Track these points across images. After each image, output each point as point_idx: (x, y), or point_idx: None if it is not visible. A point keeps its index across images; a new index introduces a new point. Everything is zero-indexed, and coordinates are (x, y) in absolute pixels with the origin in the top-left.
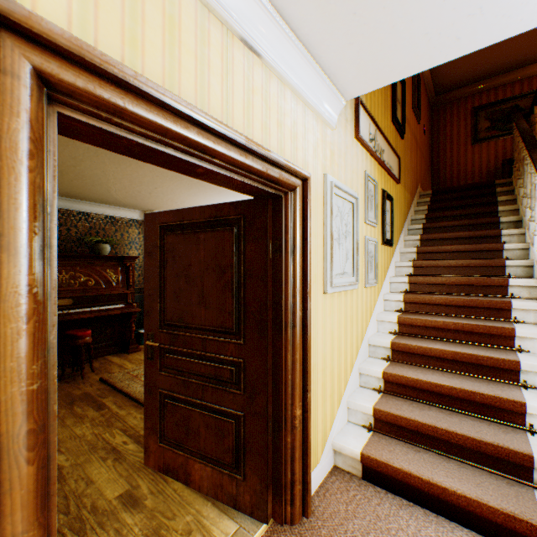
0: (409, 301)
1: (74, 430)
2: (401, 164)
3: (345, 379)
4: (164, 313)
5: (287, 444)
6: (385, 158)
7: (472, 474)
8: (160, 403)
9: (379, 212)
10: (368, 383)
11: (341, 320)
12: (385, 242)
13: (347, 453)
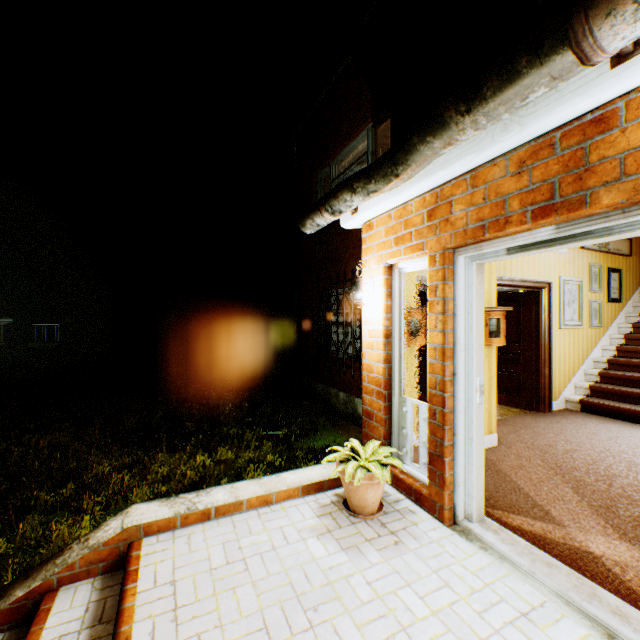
0: (627, 338)
1: None
2: (635, 240)
3: (572, 373)
4: None
5: (541, 382)
6: (610, 247)
7: (637, 406)
8: None
9: (604, 283)
10: (589, 379)
11: (569, 343)
12: (610, 301)
13: (571, 400)
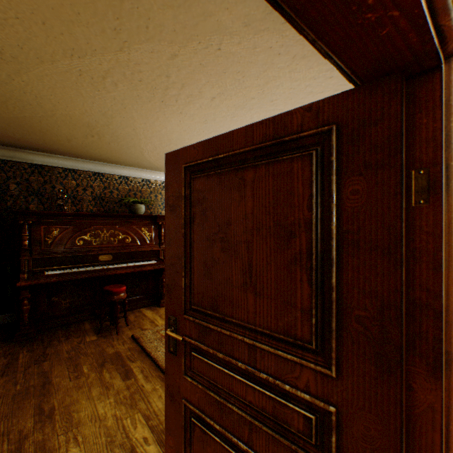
0: None
1: (96, 407)
2: None
3: None
4: (189, 292)
5: None
6: None
7: None
8: (185, 419)
9: None
10: None
11: None
12: None
13: None
